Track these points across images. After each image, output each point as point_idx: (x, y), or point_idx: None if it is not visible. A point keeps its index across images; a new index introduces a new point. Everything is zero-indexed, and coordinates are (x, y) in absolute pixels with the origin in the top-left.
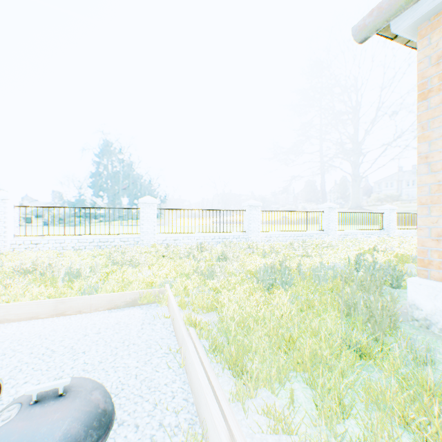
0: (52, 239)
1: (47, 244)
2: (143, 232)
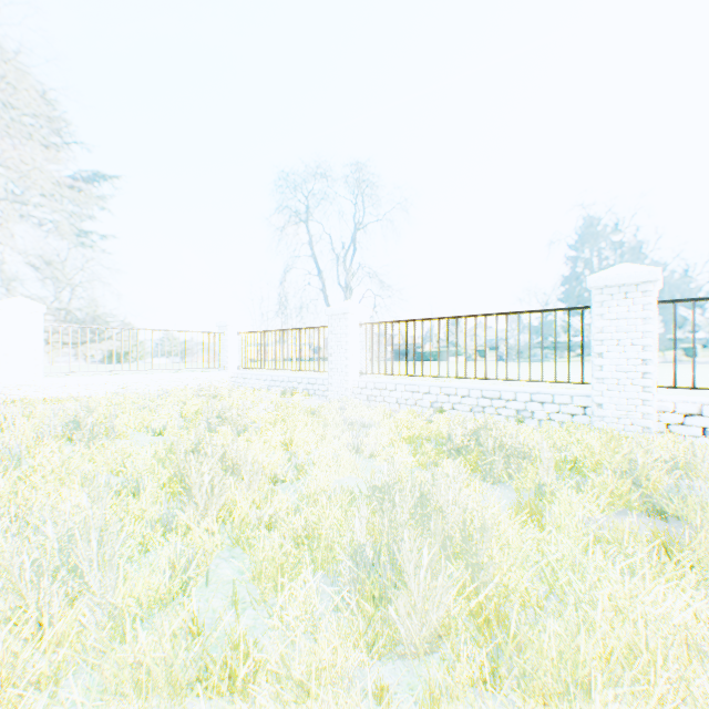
0: (400, 382)
1: (393, 392)
2: (601, 379)
